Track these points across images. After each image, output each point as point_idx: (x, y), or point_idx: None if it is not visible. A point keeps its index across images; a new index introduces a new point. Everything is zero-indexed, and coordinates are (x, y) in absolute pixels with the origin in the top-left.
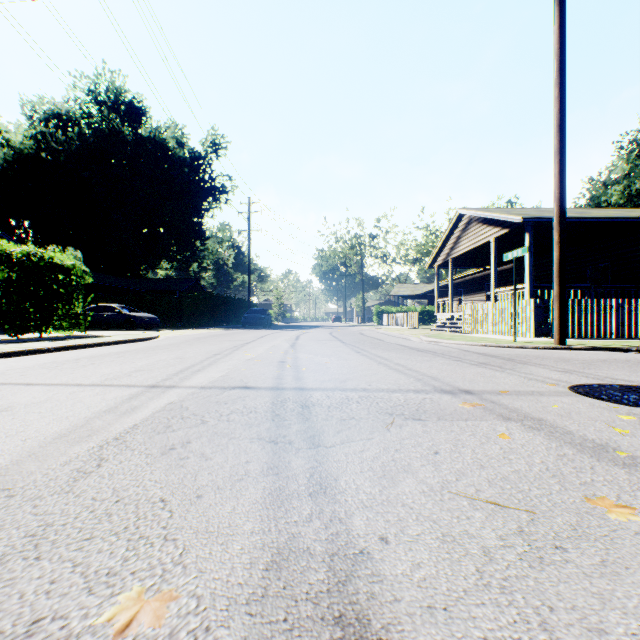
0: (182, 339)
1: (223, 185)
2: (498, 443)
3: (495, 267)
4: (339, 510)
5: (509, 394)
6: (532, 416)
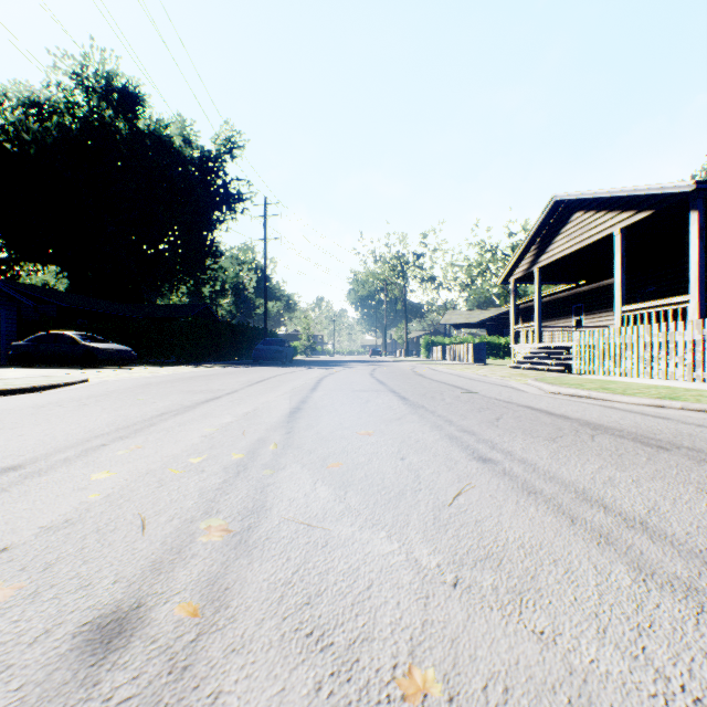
0: (112, 387)
1: (239, 191)
2: None
3: (622, 273)
4: None
5: None
6: None
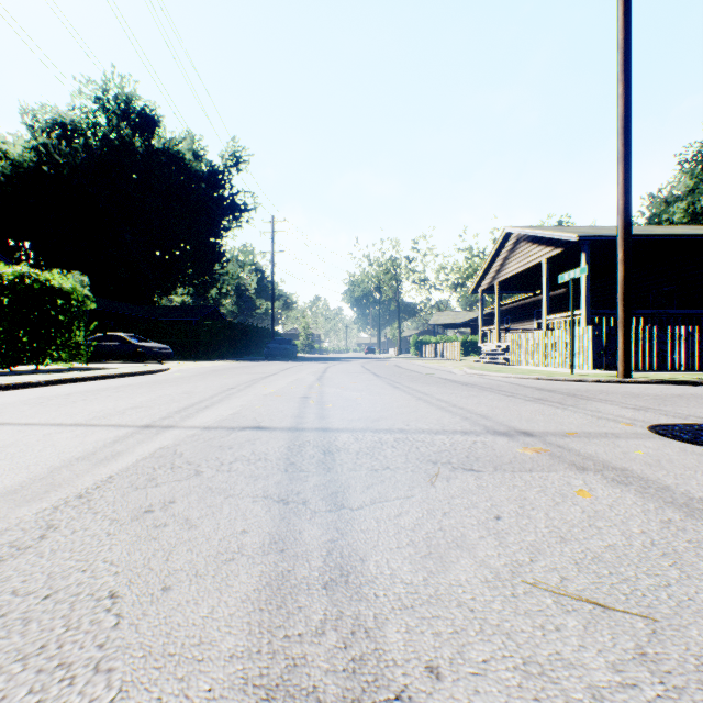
0: (195, 372)
1: (244, 202)
2: (578, 503)
3: (547, 291)
4: (366, 614)
5: (578, 436)
6: (613, 465)
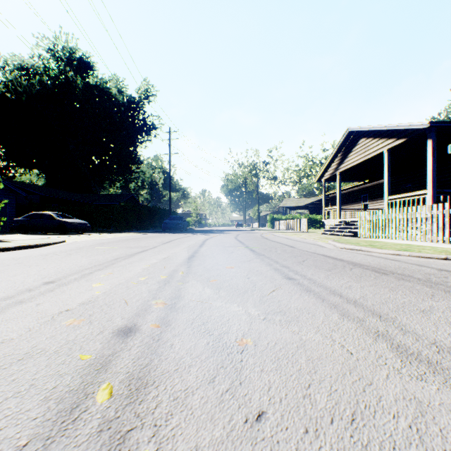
0: (81, 245)
1: (153, 123)
2: None
3: (388, 176)
4: None
5: None
6: None
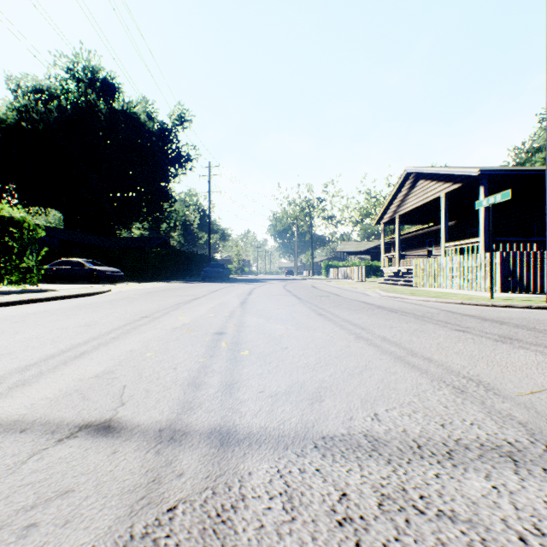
0: (131, 294)
1: (188, 154)
2: None
3: (445, 222)
4: None
5: None
6: None
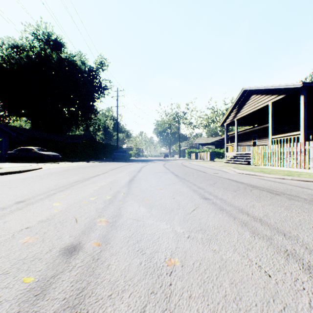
0: (53, 171)
1: (106, 85)
2: None
3: (272, 122)
4: None
5: None
6: None
